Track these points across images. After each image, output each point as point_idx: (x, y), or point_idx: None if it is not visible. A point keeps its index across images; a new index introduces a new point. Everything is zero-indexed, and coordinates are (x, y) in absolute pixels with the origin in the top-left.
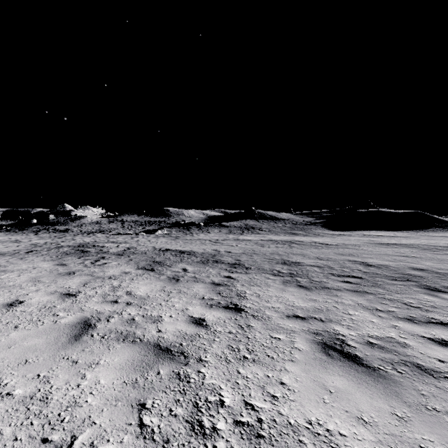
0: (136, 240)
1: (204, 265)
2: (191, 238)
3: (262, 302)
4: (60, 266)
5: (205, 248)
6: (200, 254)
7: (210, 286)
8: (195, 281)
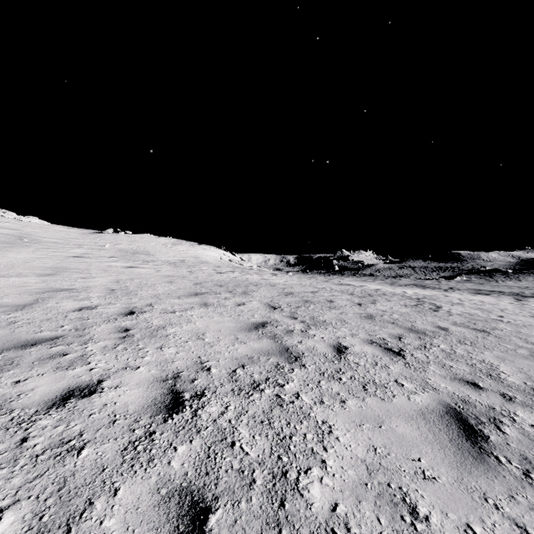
0: (445, 284)
1: (510, 295)
2: (496, 284)
3: (532, 301)
4: (435, 290)
5: (512, 291)
6: (507, 292)
7: (512, 298)
8: (505, 297)
